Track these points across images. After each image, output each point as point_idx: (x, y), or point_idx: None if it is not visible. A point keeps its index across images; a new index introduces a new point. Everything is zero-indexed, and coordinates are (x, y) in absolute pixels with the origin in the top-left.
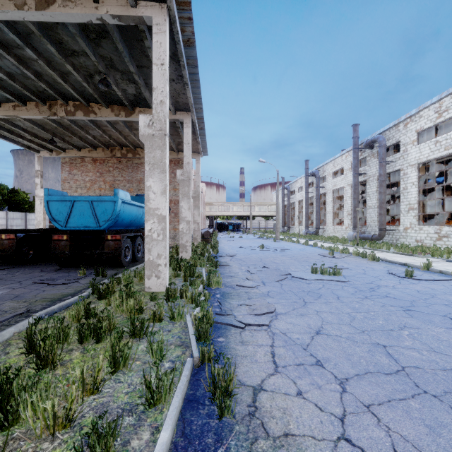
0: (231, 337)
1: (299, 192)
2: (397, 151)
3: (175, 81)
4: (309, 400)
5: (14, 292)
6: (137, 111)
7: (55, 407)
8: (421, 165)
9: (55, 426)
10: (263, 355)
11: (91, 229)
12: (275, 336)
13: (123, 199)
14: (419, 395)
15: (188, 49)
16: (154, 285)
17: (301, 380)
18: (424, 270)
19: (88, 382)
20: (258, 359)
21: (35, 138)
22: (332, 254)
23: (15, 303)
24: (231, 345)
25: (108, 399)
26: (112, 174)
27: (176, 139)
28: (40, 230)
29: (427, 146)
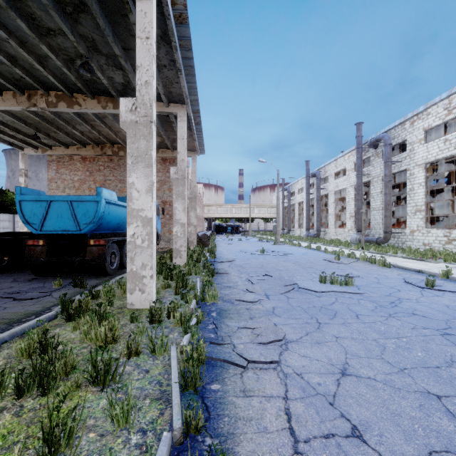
0: (229, 382)
1: (299, 193)
2: (401, 151)
3: (167, 67)
4: None
5: None
6: None
7: None
8: (428, 165)
9: None
10: (274, 417)
11: (70, 233)
12: (288, 380)
13: (108, 199)
14: None
15: (181, 27)
16: (137, 301)
17: None
18: (443, 279)
19: None
20: (268, 425)
21: (17, 134)
22: (338, 259)
23: None
24: (229, 396)
25: None
26: (103, 173)
27: (171, 135)
28: (18, 234)
29: (436, 145)
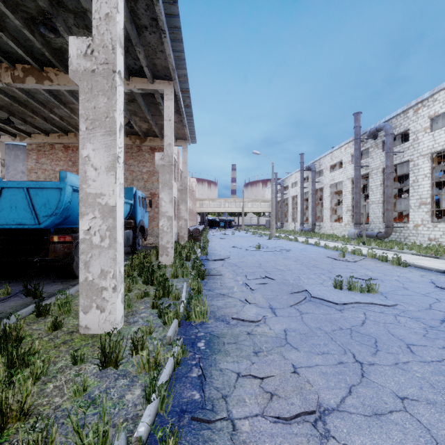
0: None
1: (293, 187)
2: (399, 143)
3: (148, 29)
4: None
5: None
6: None
7: None
8: (433, 155)
9: None
10: None
11: (26, 227)
12: None
13: (76, 186)
14: None
15: None
16: (94, 323)
17: None
18: None
19: None
20: None
21: None
22: (343, 256)
23: None
24: None
25: None
26: None
27: (159, 121)
28: None
29: (443, 133)
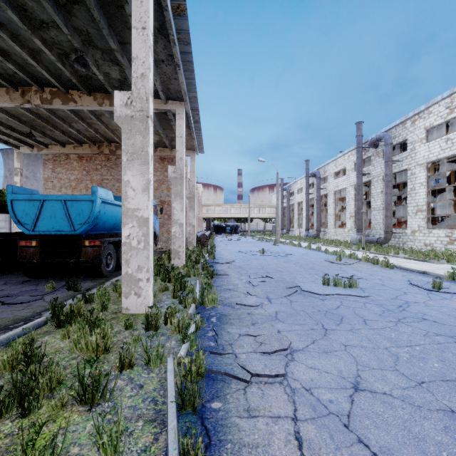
0: (231, 399)
1: (298, 193)
2: (401, 151)
3: (165, 62)
4: None
5: None
6: None
7: None
8: (429, 164)
9: None
10: (283, 443)
11: (64, 233)
12: (297, 396)
13: (104, 198)
14: None
15: (179, 19)
16: (133, 305)
17: None
18: (448, 280)
19: None
20: (277, 453)
21: (11, 132)
22: (339, 260)
23: None
24: (231, 417)
25: None
26: (100, 172)
27: (169, 134)
28: (12, 234)
29: (437, 144)
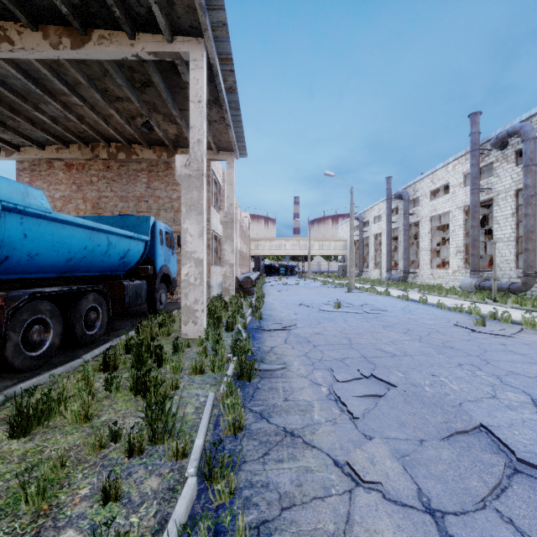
0: None
1: (375, 223)
2: None
3: None
4: None
5: None
6: (95, 37)
7: None
8: None
9: None
10: None
11: None
12: None
13: (12, 202)
14: None
15: None
16: None
17: None
18: None
19: None
20: None
21: None
22: (482, 324)
23: None
24: None
25: None
26: (96, 186)
27: None
28: None
29: None
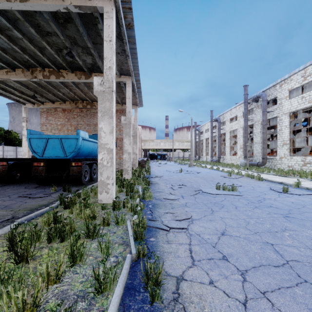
0: (159, 237)
1: (206, 132)
2: (275, 104)
3: (120, 54)
4: (219, 288)
5: (4, 203)
6: (93, 75)
7: (25, 296)
8: (291, 113)
9: (25, 310)
10: (183, 251)
11: (60, 158)
12: (192, 237)
13: (83, 137)
14: (301, 284)
15: (129, 30)
16: (104, 198)
17: (212, 271)
18: (295, 187)
19: (52, 274)
20: (180, 254)
21: (22, 94)
22: (230, 176)
23: (4, 211)
24: (159, 243)
25: (67, 287)
26: (76, 119)
27: (121, 95)
28: (25, 159)
29: (296, 100)
